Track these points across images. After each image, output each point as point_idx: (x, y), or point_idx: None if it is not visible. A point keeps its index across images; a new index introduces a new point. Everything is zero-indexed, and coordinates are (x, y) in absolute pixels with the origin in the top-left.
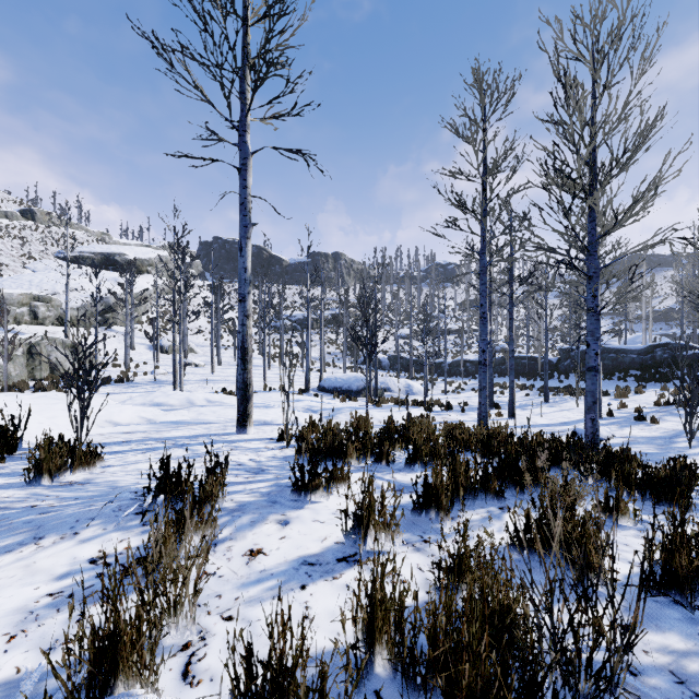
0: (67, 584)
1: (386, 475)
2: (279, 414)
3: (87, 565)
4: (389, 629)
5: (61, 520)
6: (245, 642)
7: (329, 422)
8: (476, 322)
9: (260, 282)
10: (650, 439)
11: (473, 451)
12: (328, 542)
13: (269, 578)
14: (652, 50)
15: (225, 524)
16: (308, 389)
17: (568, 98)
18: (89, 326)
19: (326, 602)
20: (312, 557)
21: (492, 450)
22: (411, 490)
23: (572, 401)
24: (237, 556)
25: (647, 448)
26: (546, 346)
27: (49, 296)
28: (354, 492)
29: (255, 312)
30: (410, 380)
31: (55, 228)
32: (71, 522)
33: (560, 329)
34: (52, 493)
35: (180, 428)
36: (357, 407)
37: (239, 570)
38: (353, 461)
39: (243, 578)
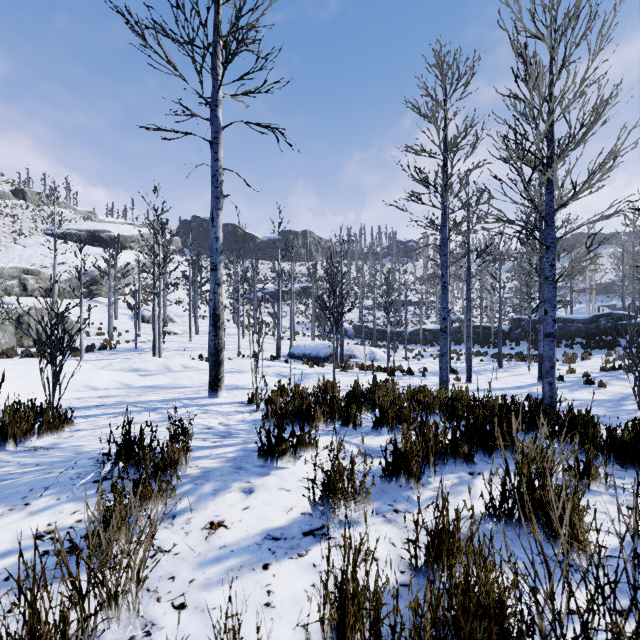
0: (5, 565)
1: (353, 439)
2: (250, 379)
3: (32, 541)
4: (362, 628)
5: (14, 489)
6: (196, 638)
7: (297, 386)
8: (434, 294)
9: (235, 257)
10: (600, 402)
11: (437, 414)
12: (293, 513)
13: (228, 555)
14: (609, 27)
15: (186, 493)
16: (279, 356)
17: (528, 73)
18: (75, 297)
19: (290, 585)
20: (277, 530)
21: (456, 413)
22: (379, 455)
23: (524, 366)
24: (196, 529)
25: (598, 410)
26: (500, 316)
27: (38, 269)
28: (321, 456)
29: (230, 285)
30: (373, 348)
31: (44, 207)
32: (24, 491)
33: (511, 301)
34: (14, 458)
35: (155, 392)
36: (325, 373)
37: (197, 546)
38: (320, 424)
39: (200, 556)
